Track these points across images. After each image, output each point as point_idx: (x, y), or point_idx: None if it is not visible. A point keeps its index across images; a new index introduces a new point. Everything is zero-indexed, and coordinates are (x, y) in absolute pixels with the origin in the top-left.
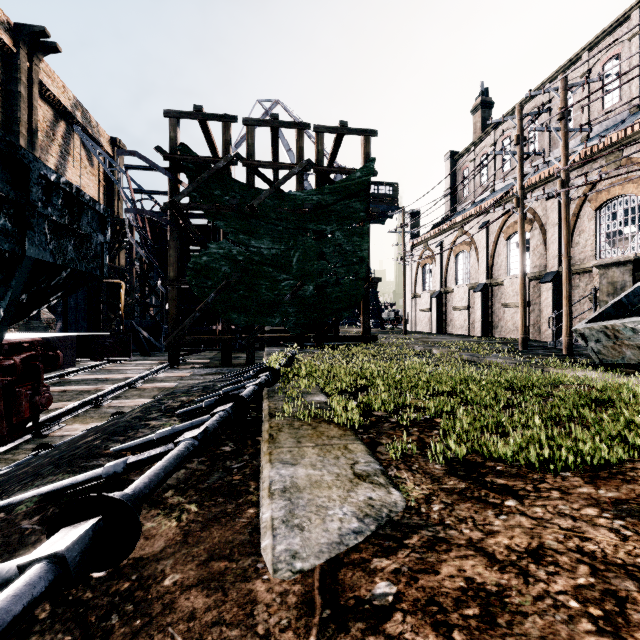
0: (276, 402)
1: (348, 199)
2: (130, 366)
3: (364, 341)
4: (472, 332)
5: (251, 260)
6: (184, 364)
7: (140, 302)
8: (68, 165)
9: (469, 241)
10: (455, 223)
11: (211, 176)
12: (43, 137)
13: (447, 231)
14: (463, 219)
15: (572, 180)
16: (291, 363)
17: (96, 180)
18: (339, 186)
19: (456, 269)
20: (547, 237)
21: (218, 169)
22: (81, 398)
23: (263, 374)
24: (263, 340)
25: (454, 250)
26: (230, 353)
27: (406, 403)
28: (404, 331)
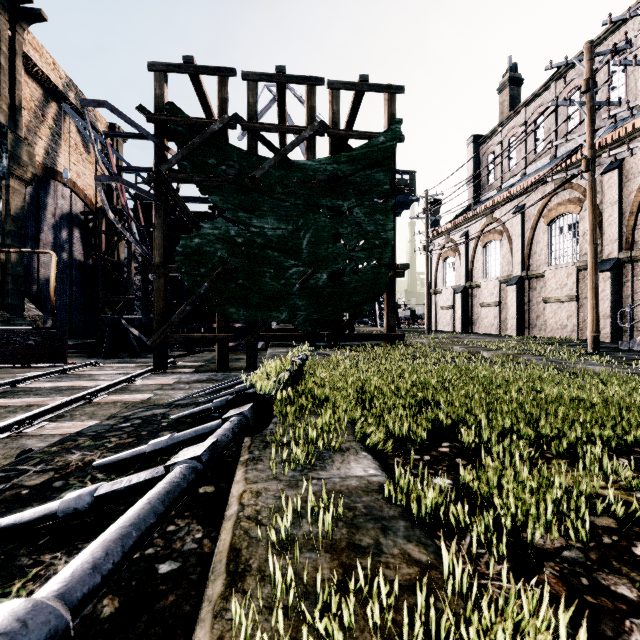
0: (261, 485)
1: (369, 169)
2: (109, 370)
3: (388, 341)
4: (504, 331)
5: (252, 243)
6: (173, 367)
7: (142, 299)
8: (60, 150)
9: (500, 229)
10: (483, 209)
11: (204, 141)
12: (30, 117)
13: (473, 219)
14: (493, 204)
15: (637, 148)
16: (299, 375)
17: (93, 168)
18: (358, 153)
19: (484, 261)
20: (603, 218)
21: (212, 133)
22: (8, 418)
23: (236, 410)
24: (267, 339)
25: (481, 240)
26: (227, 355)
27: (570, 485)
28: (427, 330)
